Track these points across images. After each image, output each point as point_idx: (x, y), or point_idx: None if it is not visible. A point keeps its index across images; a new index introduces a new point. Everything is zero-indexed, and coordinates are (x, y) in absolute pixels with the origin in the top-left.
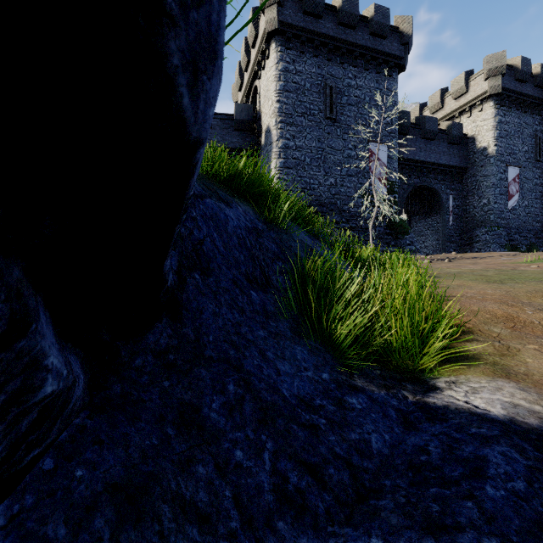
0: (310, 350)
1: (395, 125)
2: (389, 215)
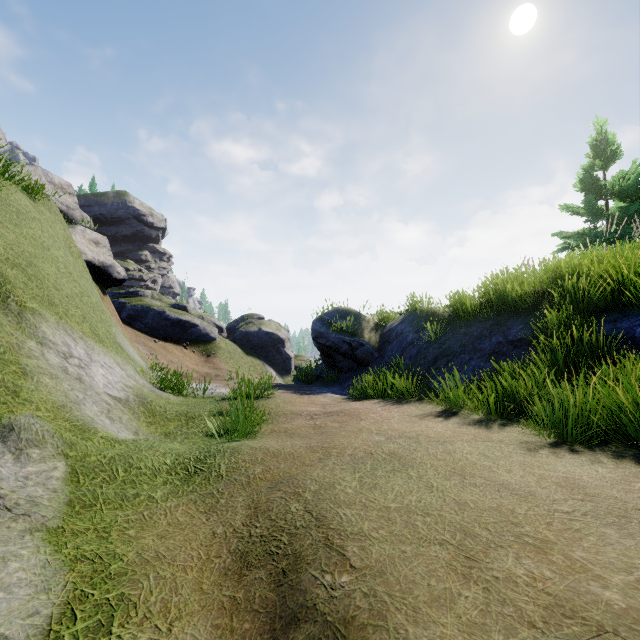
0: None
1: None
2: None
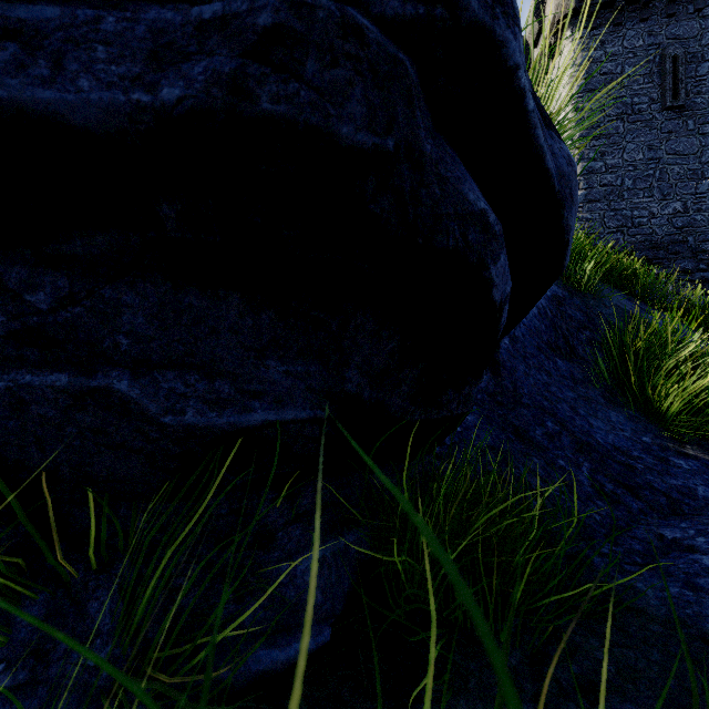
0: (627, 418)
1: None
2: None
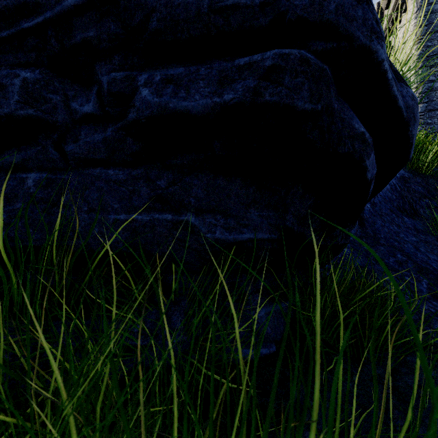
0: None
1: None
2: None
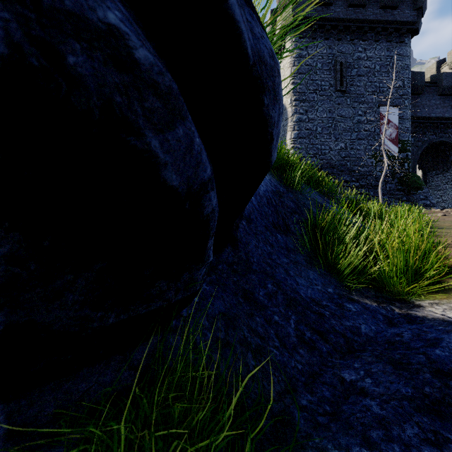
0: (319, 274)
1: (408, 87)
2: (399, 172)
